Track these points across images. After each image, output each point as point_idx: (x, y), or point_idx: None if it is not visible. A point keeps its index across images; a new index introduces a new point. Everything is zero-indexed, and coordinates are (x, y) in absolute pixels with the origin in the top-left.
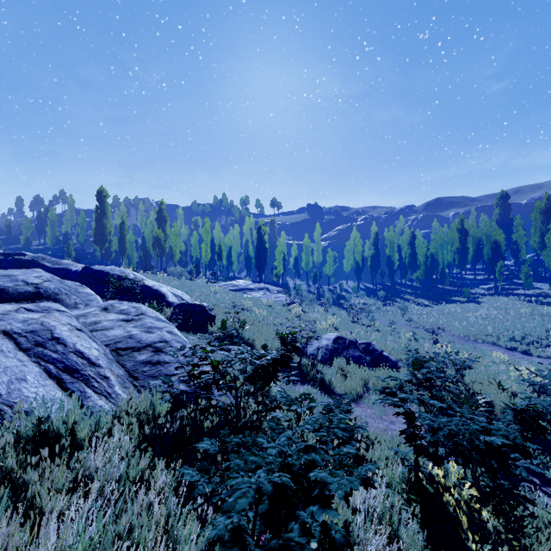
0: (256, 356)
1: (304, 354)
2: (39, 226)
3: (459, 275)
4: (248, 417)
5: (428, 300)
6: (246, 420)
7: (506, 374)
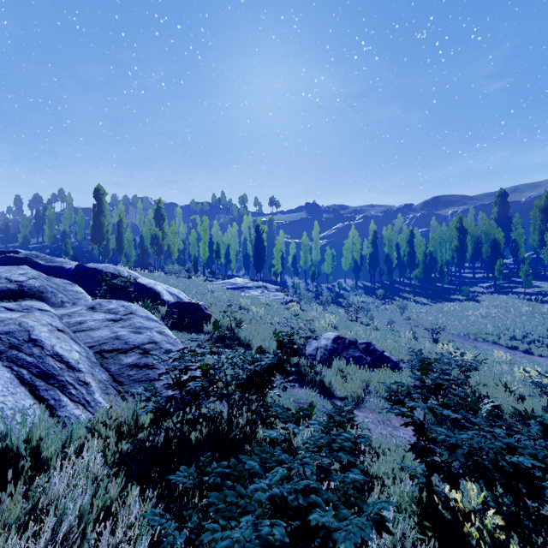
0: (249, 362)
1: (302, 354)
2: (37, 225)
3: (457, 273)
4: (240, 428)
5: (427, 299)
6: (238, 431)
7: (511, 374)
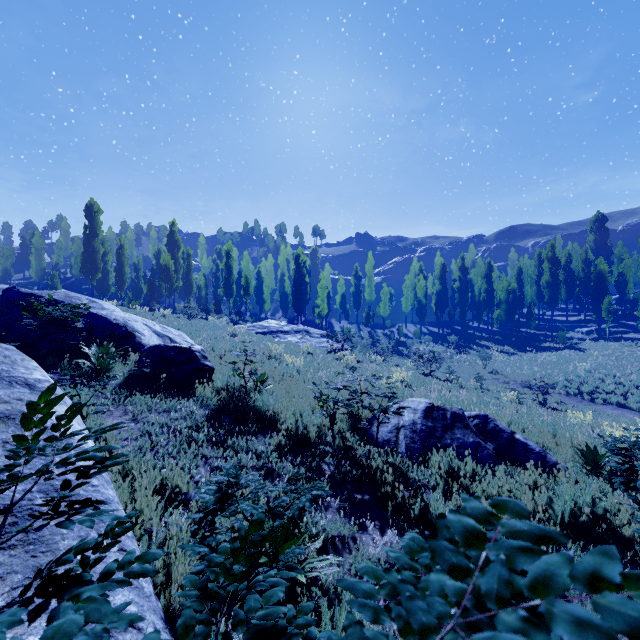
0: None
1: (370, 439)
2: (23, 256)
3: (544, 316)
4: None
5: (512, 347)
6: None
7: None
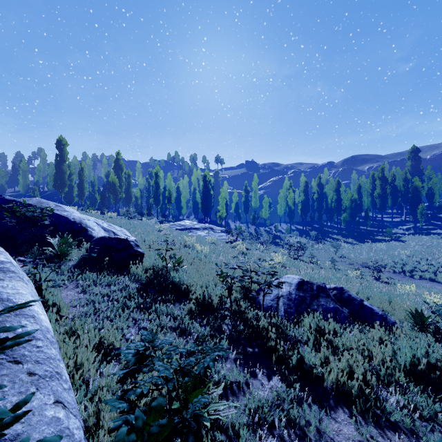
0: None
1: (258, 305)
2: (13, 176)
3: (376, 218)
4: None
5: (354, 239)
6: None
7: None
